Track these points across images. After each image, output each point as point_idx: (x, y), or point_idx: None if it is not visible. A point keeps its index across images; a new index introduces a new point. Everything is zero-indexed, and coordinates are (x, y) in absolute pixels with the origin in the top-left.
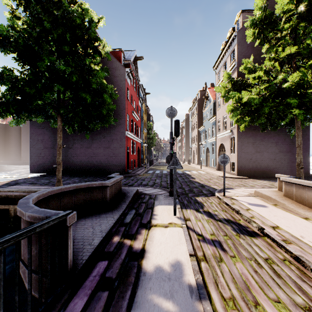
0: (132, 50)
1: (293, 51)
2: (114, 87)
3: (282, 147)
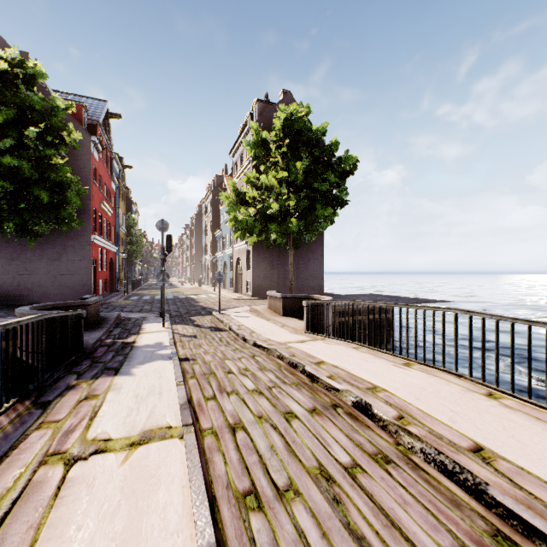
0: (100, 100)
1: (286, 175)
2: (70, 162)
3: (298, 264)
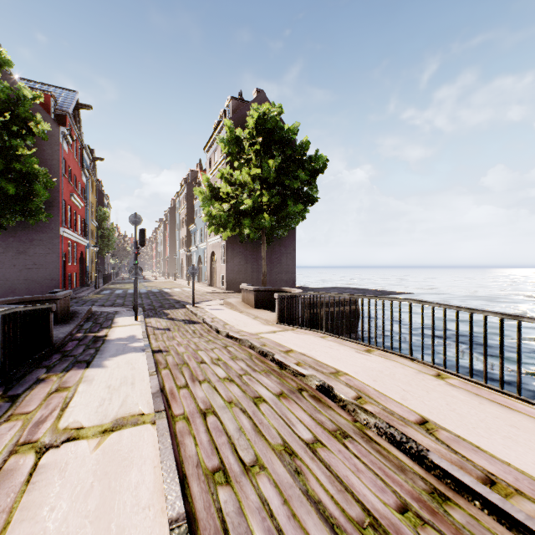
0: (70, 90)
1: (260, 172)
2: (37, 153)
3: (272, 258)
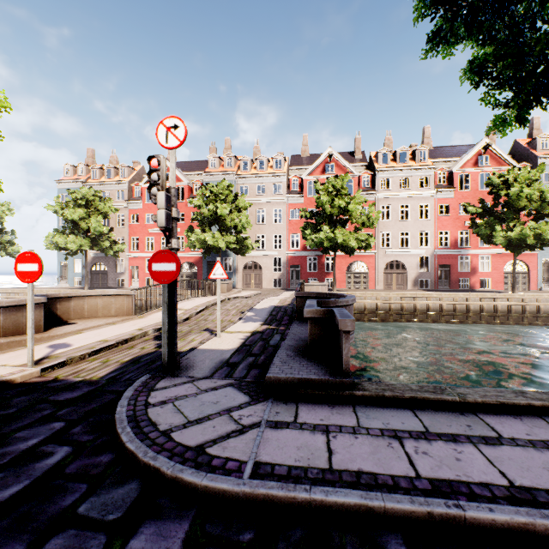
0: None
1: None
2: None
3: None
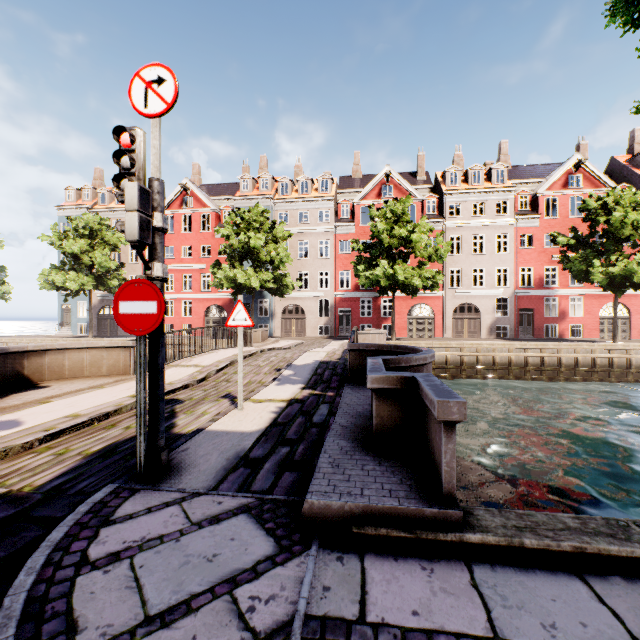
0: None
1: None
2: None
3: None
